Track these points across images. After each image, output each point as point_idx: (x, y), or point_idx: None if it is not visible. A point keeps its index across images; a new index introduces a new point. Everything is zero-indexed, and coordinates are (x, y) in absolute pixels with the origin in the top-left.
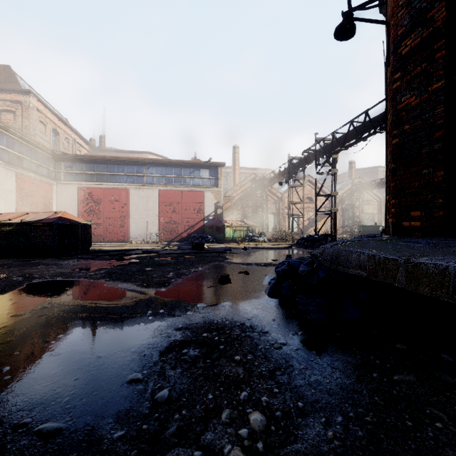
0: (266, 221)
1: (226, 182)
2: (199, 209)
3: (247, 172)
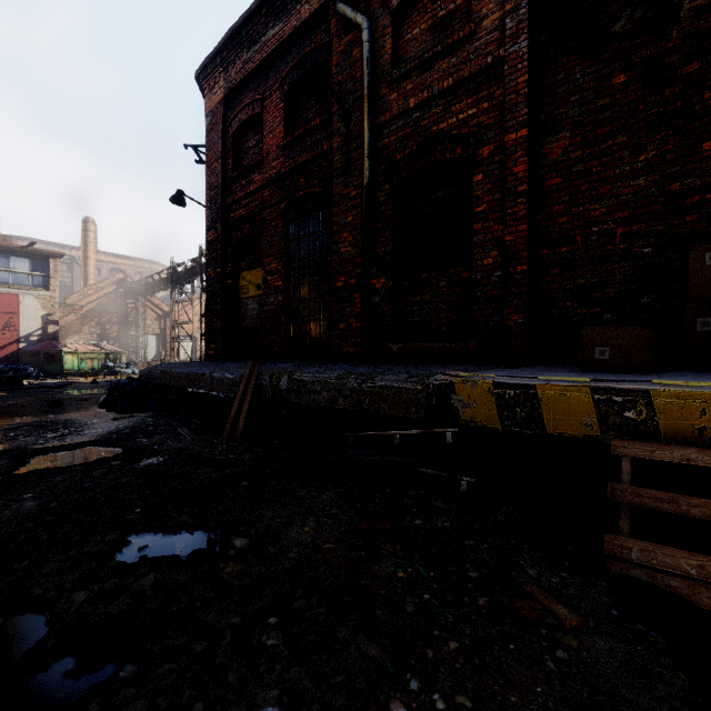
0: (143, 346)
1: (71, 274)
2: (7, 324)
3: (115, 262)
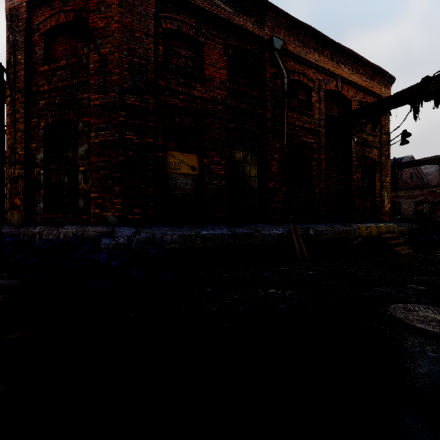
0: None
1: None
2: None
3: None
